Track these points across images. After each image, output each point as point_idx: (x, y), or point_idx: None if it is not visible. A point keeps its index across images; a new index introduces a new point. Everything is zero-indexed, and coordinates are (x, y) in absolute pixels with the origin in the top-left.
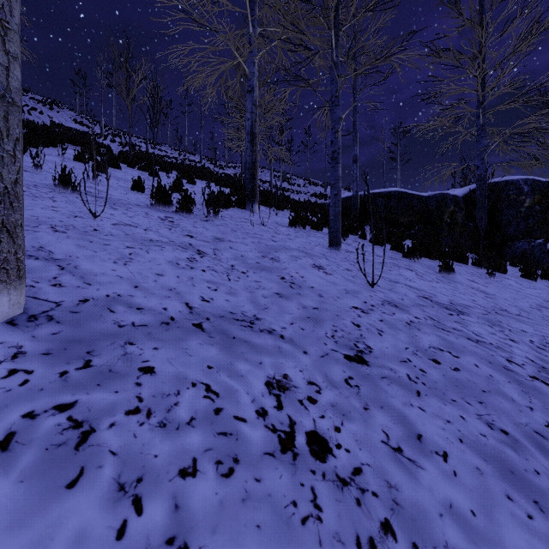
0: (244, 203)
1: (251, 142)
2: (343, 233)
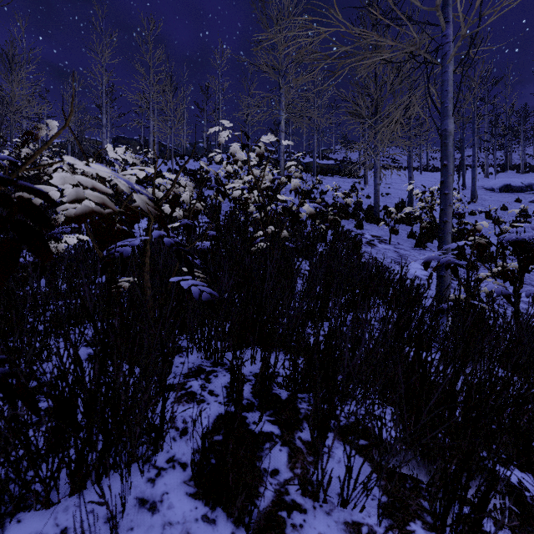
0: (504, 171)
1: (506, 158)
2: (528, 172)
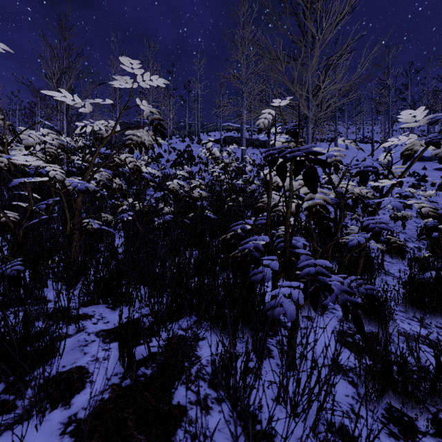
0: None
1: (428, 131)
2: None
